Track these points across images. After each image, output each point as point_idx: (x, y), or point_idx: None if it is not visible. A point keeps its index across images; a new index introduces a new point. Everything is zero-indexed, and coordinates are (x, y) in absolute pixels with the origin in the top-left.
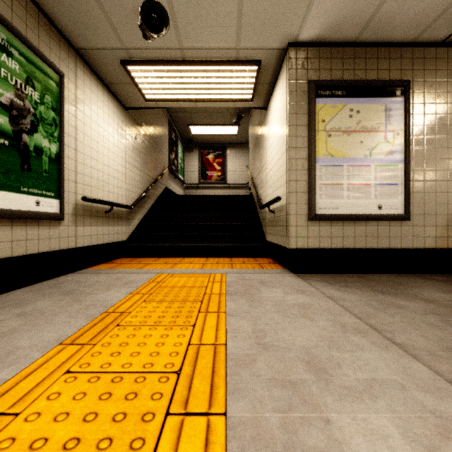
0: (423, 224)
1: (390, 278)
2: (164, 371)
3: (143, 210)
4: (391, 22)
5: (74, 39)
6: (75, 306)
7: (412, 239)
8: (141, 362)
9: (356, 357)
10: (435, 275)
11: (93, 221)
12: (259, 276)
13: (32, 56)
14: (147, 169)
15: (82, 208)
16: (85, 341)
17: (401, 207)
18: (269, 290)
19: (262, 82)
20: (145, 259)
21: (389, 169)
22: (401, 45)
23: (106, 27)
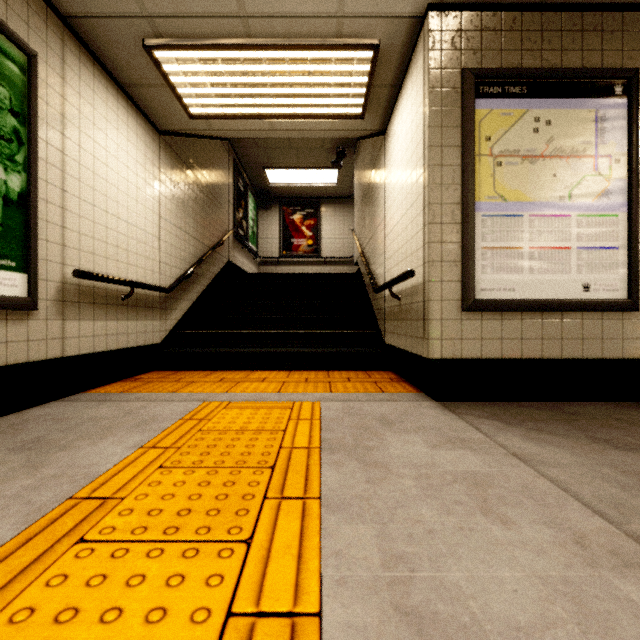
0: None
1: (607, 411)
2: None
3: (191, 295)
4: None
5: None
6: (18, 481)
7: None
8: None
9: None
10: None
11: (98, 312)
12: (378, 407)
13: None
14: (197, 232)
15: (76, 290)
16: None
17: (623, 287)
18: (400, 439)
19: (380, 83)
20: (190, 374)
21: (602, 222)
22: (623, 8)
23: None
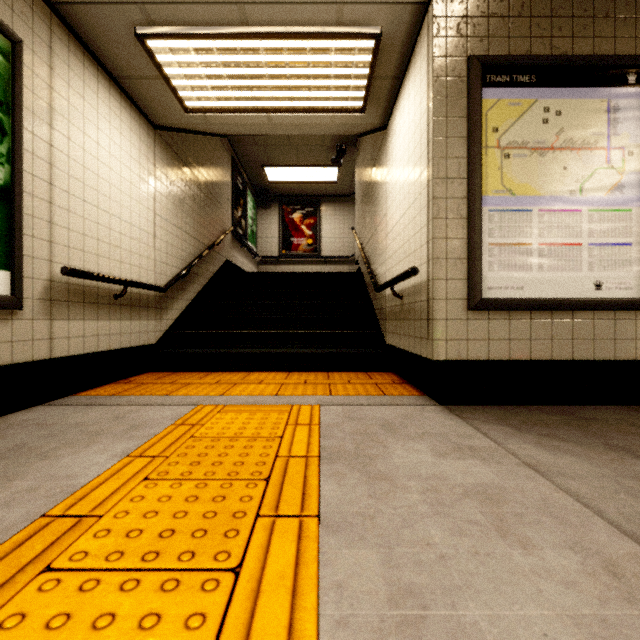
0: None
1: (621, 416)
2: None
3: (188, 294)
4: None
5: None
6: None
7: None
8: None
9: None
10: None
11: (89, 311)
12: (380, 411)
13: None
14: (194, 230)
15: (65, 288)
16: None
17: (637, 285)
18: (404, 446)
19: (381, 74)
20: (186, 375)
21: (615, 217)
22: None
23: None
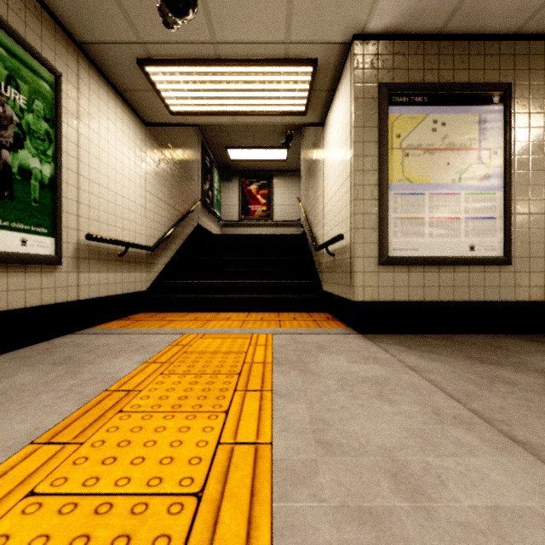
0: (528, 269)
1: (486, 340)
2: (178, 493)
3: (169, 252)
4: (488, 6)
5: (75, 30)
6: (66, 382)
7: (513, 289)
8: (145, 476)
9: (464, 466)
10: (543, 336)
11: (102, 266)
12: (315, 337)
13: (16, 47)
14: (173, 202)
15: (86, 249)
16: (69, 438)
17: (499, 247)
18: (329, 357)
19: (318, 88)
20: (170, 314)
21: (484, 199)
22: (499, 38)
23: (117, 13)
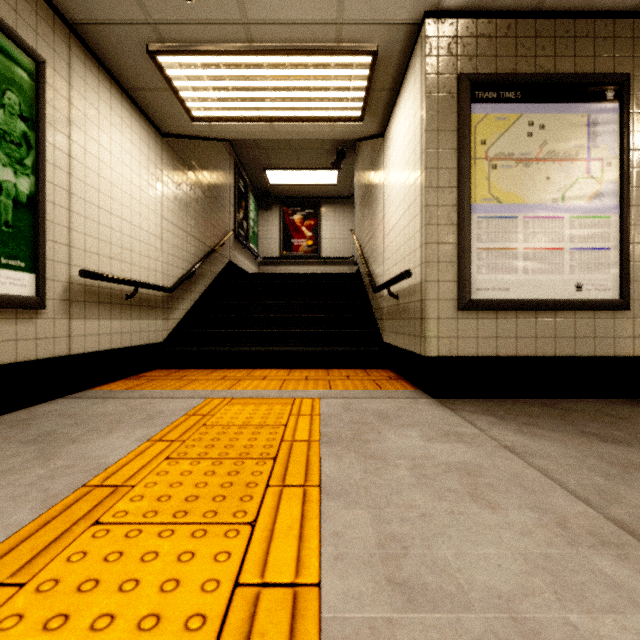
0: None
1: (598, 407)
2: None
3: (192, 294)
4: None
5: (64, 5)
6: (33, 471)
7: (632, 340)
8: None
9: (635, 634)
10: None
11: (103, 311)
12: (376, 403)
13: None
14: (198, 233)
15: (81, 290)
16: (6, 574)
17: (615, 287)
18: (397, 433)
19: (378, 87)
20: (192, 372)
21: (594, 224)
22: (614, 15)
23: None
